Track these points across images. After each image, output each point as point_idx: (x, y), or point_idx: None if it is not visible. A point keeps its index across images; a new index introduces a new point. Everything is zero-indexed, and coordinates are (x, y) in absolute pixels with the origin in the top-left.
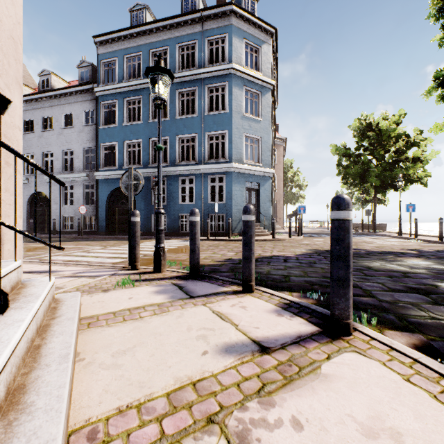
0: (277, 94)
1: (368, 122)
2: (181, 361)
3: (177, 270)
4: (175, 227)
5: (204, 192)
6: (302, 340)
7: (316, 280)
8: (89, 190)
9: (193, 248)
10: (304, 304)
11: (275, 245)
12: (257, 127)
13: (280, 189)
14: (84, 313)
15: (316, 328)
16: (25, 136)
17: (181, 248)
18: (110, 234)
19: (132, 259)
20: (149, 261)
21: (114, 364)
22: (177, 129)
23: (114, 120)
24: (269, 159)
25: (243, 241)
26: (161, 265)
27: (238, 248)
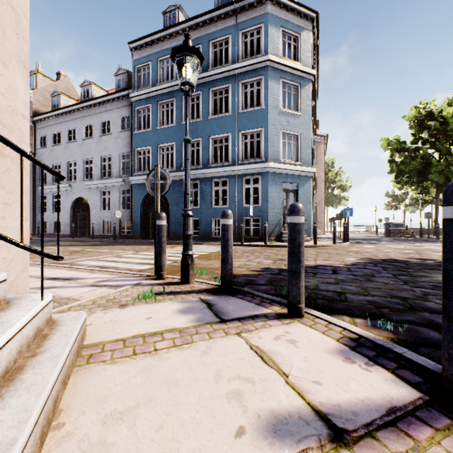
0: (318, 86)
1: (429, 110)
2: (202, 449)
3: (207, 282)
4: (207, 231)
5: (238, 195)
6: (400, 420)
7: (382, 301)
8: (125, 195)
9: (225, 256)
10: (382, 343)
11: (318, 252)
12: (296, 123)
13: (321, 191)
14: (90, 339)
15: (416, 392)
16: (68, 145)
17: (213, 254)
18: (144, 238)
19: (157, 267)
20: (178, 268)
21: (101, 442)
22: (210, 129)
23: (149, 125)
24: (309, 157)
25: (288, 249)
26: (189, 275)
27: (275, 255)
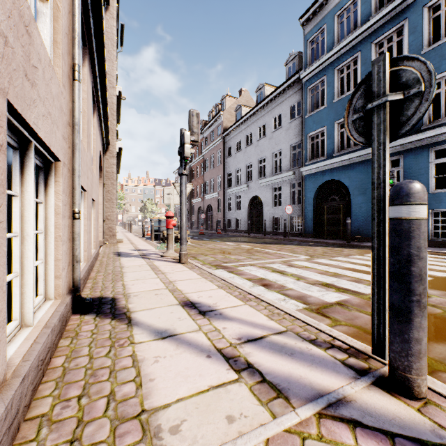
0: None
1: None
2: None
3: None
4: None
5: None
6: None
7: None
8: (296, 189)
9: None
10: None
11: None
12: None
13: None
14: None
15: None
16: (246, 149)
17: None
18: (317, 237)
19: (392, 351)
20: None
21: None
22: None
23: (322, 104)
24: None
25: None
26: None
27: None
